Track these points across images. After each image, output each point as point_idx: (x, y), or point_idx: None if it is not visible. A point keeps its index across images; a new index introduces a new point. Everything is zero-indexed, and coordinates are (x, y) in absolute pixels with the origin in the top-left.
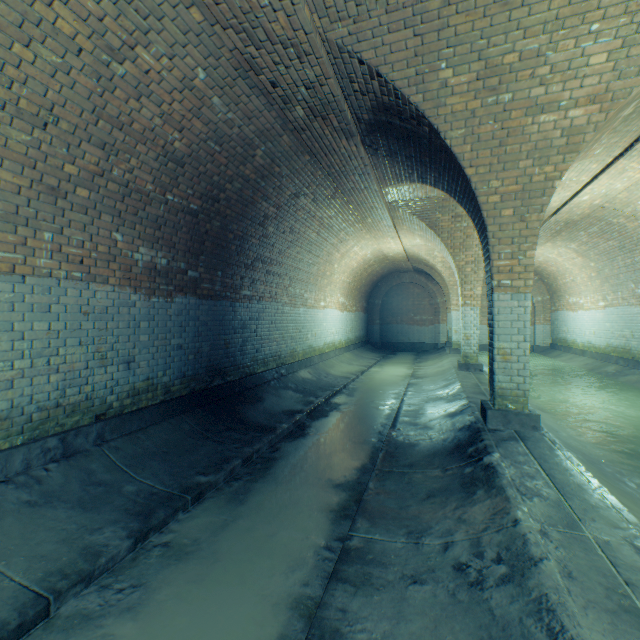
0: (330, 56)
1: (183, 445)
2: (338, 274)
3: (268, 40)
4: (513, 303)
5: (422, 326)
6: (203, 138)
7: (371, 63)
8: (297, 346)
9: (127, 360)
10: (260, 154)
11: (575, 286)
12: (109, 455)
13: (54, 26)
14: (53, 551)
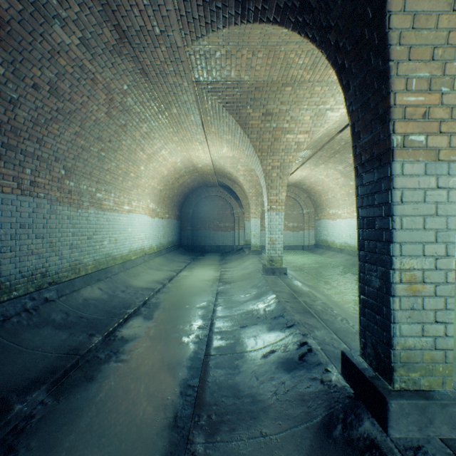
0: None
1: None
2: (147, 178)
3: None
4: (429, 180)
5: (225, 231)
6: None
7: None
8: (84, 256)
9: None
10: None
11: (335, 201)
12: None
13: None
14: None
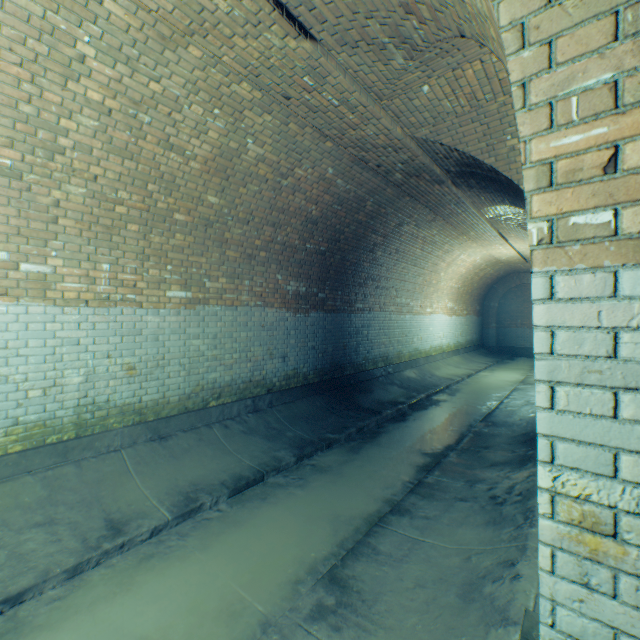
0: (418, 144)
1: (317, 415)
2: (445, 281)
3: (373, 148)
4: None
5: None
6: (330, 204)
7: (449, 144)
8: (403, 349)
9: (283, 356)
10: (369, 204)
11: None
12: (276, 414)
13: (257, 174)
14: (259, 455)
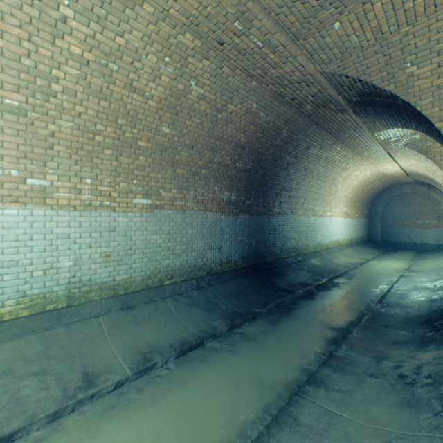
0: (326, 78)
1: (244, 292)
2: (341, 191)
3: (289, 83)
4: None
5: (424, 229)
6: (254, 132)
7: (353, 76)
8: (309, 242)
9: (219, 247)
10: (284, 132)
11: None
12: (213, 291)
13: (199, 109)
14: (200, 323)
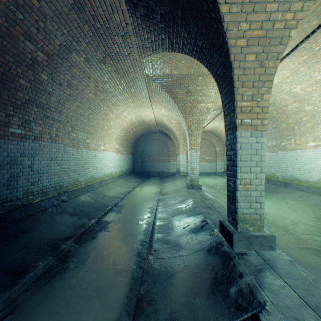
0: None
1: None
2: (114, 129)
3: None
4: (252, 139)
5: (163, 163)
6: None
7: None
8: (80, 177)
9: None
10: None
11: None
12: None
13: None
14: None
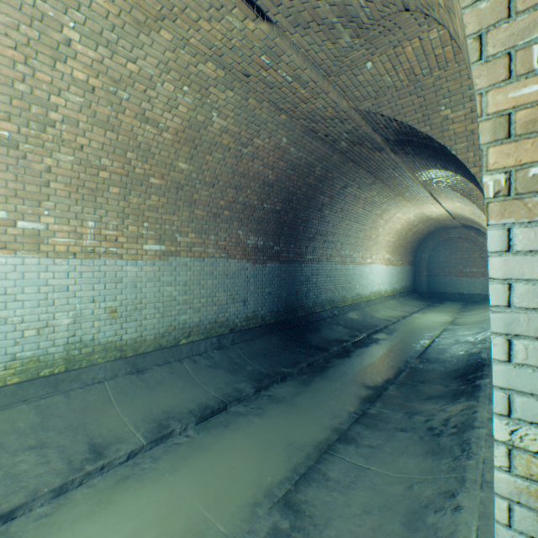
0: (361, 115)
1: (273, 351)
2: (383, 236)
3: (322, 119)
4: None
5: (472, 278)
6: (284, 170)
7: (389, 115)
8: (347, 294)
9: (244, 300)
10: (318, 169)
11: None
12: (238, 350)
13: (221, 143)
14: (223, 387)
